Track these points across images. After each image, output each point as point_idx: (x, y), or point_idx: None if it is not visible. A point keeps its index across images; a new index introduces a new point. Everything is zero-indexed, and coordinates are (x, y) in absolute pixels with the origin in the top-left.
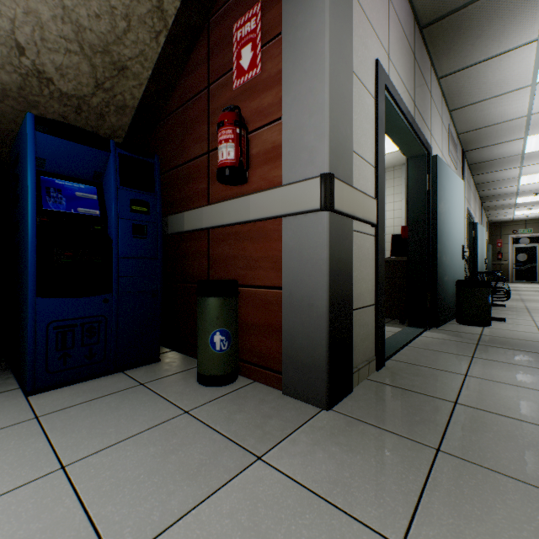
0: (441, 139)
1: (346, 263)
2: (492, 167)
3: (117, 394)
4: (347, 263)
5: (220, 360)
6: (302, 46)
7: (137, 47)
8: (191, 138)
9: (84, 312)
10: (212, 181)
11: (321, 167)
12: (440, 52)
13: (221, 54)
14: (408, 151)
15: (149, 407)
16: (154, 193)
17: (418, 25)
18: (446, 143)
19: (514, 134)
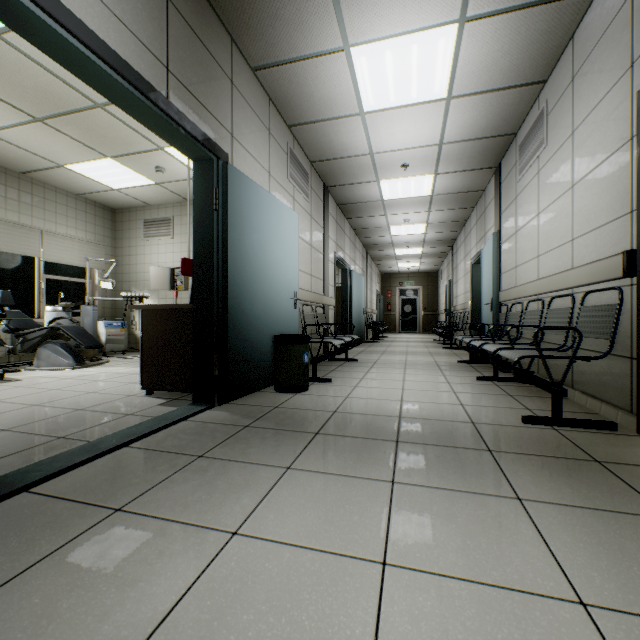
0: (268, 154)
1: None
2: (361, 211)
3: None
4: None
5: None
6: None
7: None
8: None
9: None
10: None
11: None
12: (237, 24)
13: None
14: (180, 146)
15: None
16: None
17: None
18: (283, 164)
19: (367, 175)
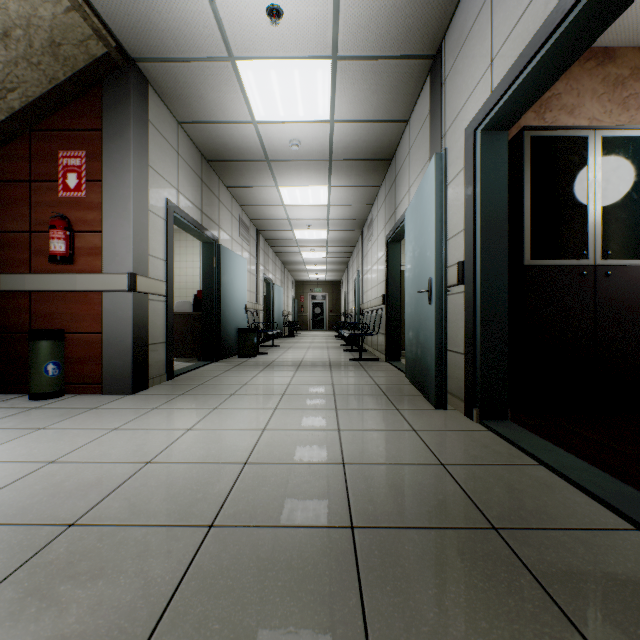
0: (232, 227)
1: (145, 318)
2: (281, 243)
3: None
4: (145, 318)
5: (53, 381)
6: (117, 199)
7: None
8: (8, 213)
9: None
10: (36, 255)
11: (129, 268)
12: (224, 175)
13: (47, 164)
14: (201, 239)
15: (1, 411)
16: None
17: (205, 159)
18: (238, 229)
19: (286, 227)
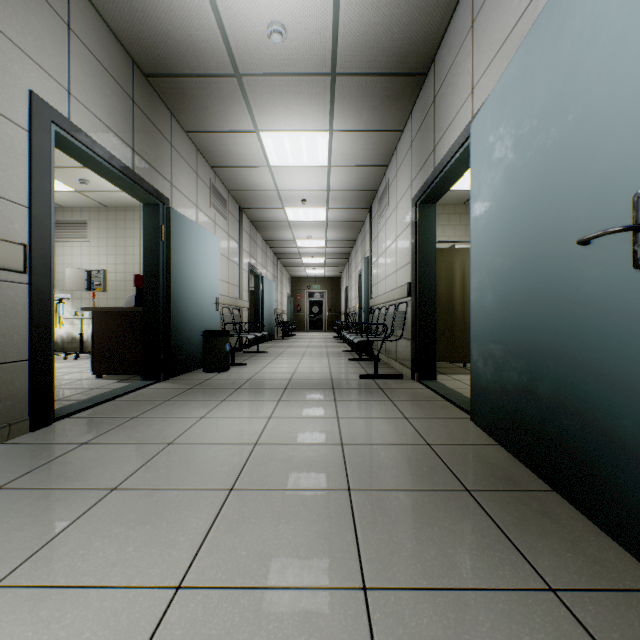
0: (196, 192)
1: None
2: (271, 227)
3: None
4: None
5: None
6: None
7: None
8: None
9: None
10: None
11: None
12: (177, 108)
13: None
14: (137, 196)
15: None
16: None
17: (141, 71)
18: (207, 197)
19: (275, 203)
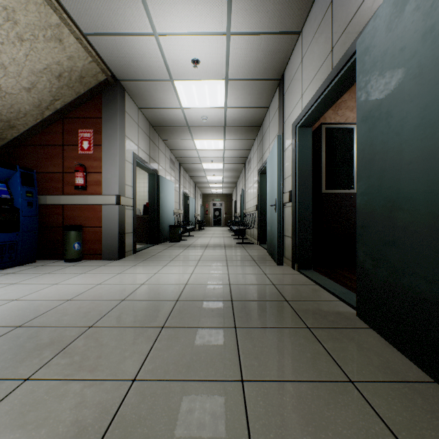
0: (165, 163)
1: (124, 219)
2: (194, 171)
3: (35, 267)
4: (124, 219)
5: (77, 253)
6: (110, 155)
7: (25, 122)
8: (51, 163)
9: (10, 239)
10: (66, 185)
11: (116, 192)
12: (162, 134)
13: (72, 136)
14: (148, 172)
15: (56, 267)
16: (34, 187)
17: (152, 125)
18: (168, 164)
19: (197, 162)
